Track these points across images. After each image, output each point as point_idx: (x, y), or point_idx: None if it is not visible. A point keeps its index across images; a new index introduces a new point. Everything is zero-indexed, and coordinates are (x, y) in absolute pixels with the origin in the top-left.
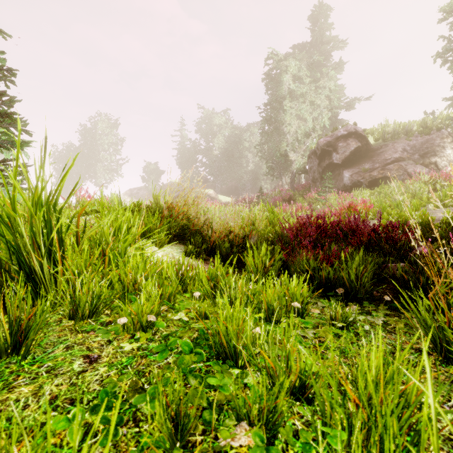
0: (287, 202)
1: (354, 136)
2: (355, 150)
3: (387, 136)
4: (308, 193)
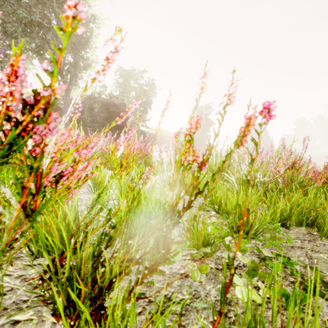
0: None
1: None
2: None
3: None
4: None
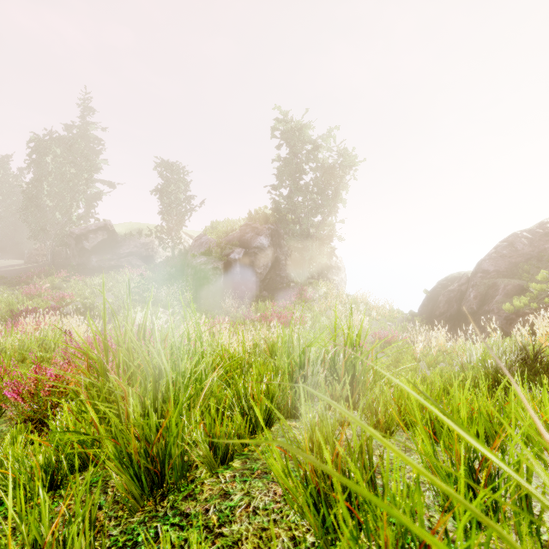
0: (39, 280)
1: (103, 230)
2: (102, 241)
3: (128, 233)
4: (64, 269)
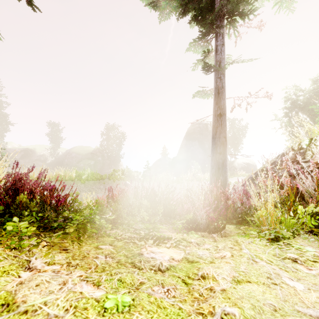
0: None
1: (23, 150)
2: (23, 155)
3: (32, 150)
4: None
